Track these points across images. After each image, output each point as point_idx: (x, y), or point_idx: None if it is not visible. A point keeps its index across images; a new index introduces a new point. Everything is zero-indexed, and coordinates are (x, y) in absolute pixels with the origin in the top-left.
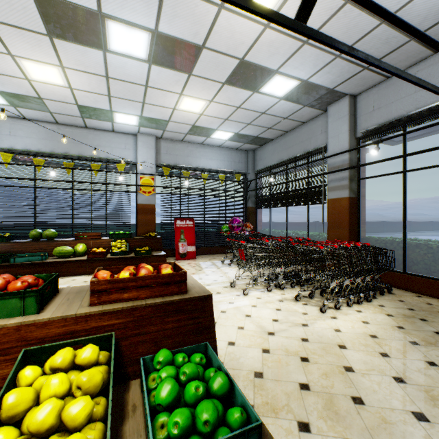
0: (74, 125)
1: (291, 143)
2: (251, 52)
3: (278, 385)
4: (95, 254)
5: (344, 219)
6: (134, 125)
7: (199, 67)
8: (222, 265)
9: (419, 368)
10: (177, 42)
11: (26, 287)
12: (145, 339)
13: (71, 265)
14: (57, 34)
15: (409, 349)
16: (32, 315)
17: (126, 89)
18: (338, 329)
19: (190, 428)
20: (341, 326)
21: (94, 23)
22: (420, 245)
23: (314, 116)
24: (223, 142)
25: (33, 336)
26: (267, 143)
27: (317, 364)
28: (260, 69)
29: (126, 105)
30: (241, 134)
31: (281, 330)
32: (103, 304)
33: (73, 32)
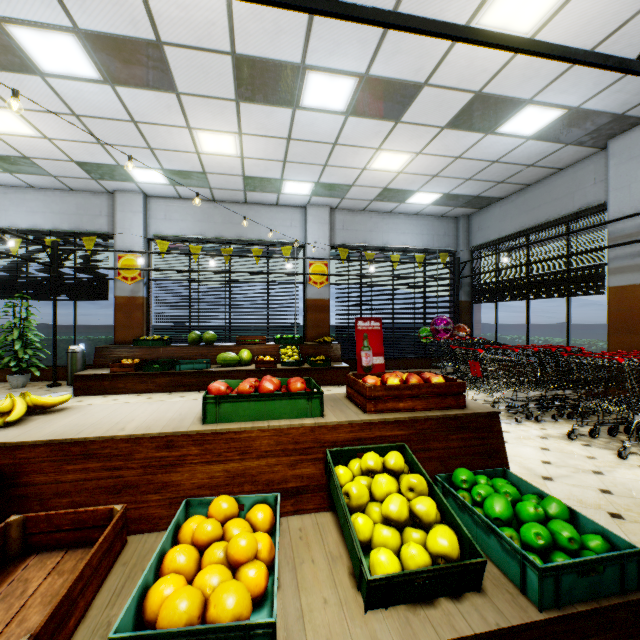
0: (232, 201)
1: (535, 201)
2: (494, 81)
3: None
4: (264, 364)
5: None
6: (304, 195)
7: (413, 111)
8: None
9: None
10: (390, 84)
11: (305, 389)
12: (430, 457)
13: (238, 376)
14: (245, 98)
15: None
16: (318, 418)
17: (308, 151)
18: None
19: (552, 542)
20: None
21: (291, 78)
22: None
23: (581, 157)
24: (423, 207)
25: (325, 439)
26: (491, 204)
27: (639, 524)
28: (503, 102)
29: (302, 171)
30: (453, 194)
31: (561, 476)
32: (379, 413)
33: (264, 92)
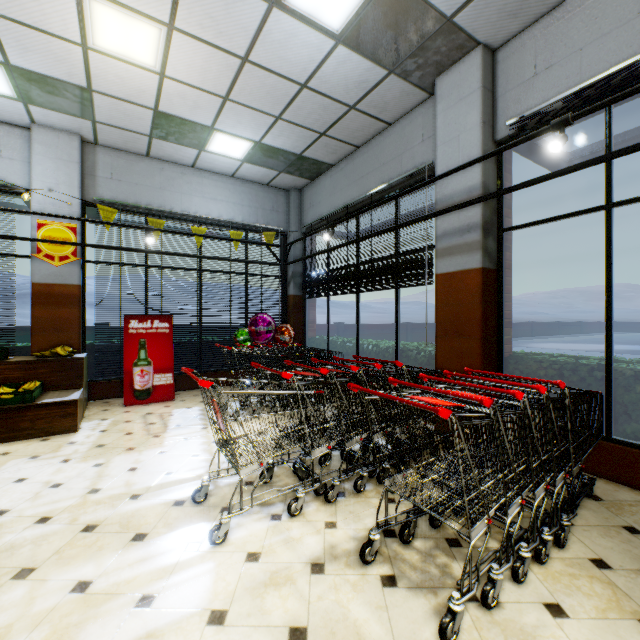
0: None
1: (364, 168)
2: None
3: None
4: None
5: (472, 317)
6: (8, 97)
7: None
8: None
9: None
10: None
11: None
12: None
13: None
14: None
15: None
16: None
17: None
18: None
19: None
20: None
21: None
22: None
23: (409, 106)
24: (238, 165)
25: None
26: (322, 173)
27: None
28: None
29: None
30: (269, 145)
31: None
32: None
33: None
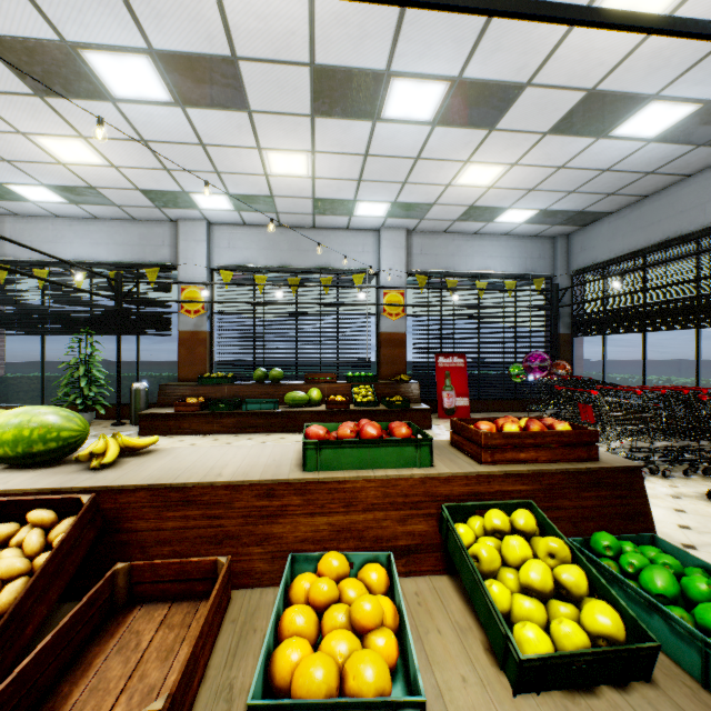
0: (299, 226)
1: (655, 215)
2: (612, 75)
3: None
4: (335, 404)
5: None
6: (378, 217)
7: (511, 116)
8: None
9: None
10: (486, 87)
11: (410, 435)
12: (560, 517)
13: (308, 418)
14: (322, 112)
15: None
16: (428, 468)
17: (386, 167)
18: None
19: None
20: None
21: (374, 88)
22: None
23: None
24: (514, 227)
25: (438, 492)
26: (597, 220)
27: None
28: (621, 99)
29: (378, 190)
30: (552, 210)
31: (707, 545)
32: (496, 464)
33: (342, 105)
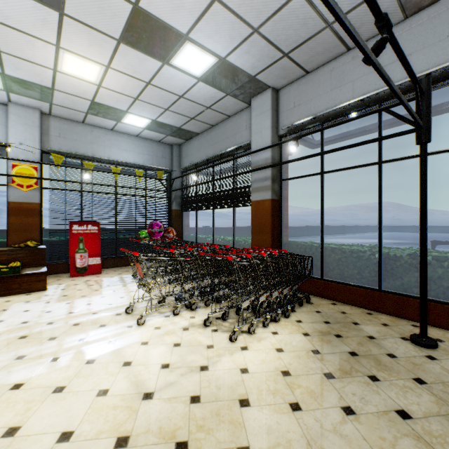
0: None
1: (217, 138)
2: None
3: None
4: None
5: (267, 223)
6: None
7: (74, 3)
8: (132, 281)
9: (335, 424)
10: None
11: None
12: None
13: None
14: None
15: (324, 388)
16: None
17: None
18: (246, 368)
19: None
20: (250, 361)
21: None
22: (335, 249)
23: (239, 109)
24: (141, 130)
25: None
26: (193, 137)
27: None
28: (164, 28)
29: None
30: (161, 122)
31: (166, 386)
32: None
33: None
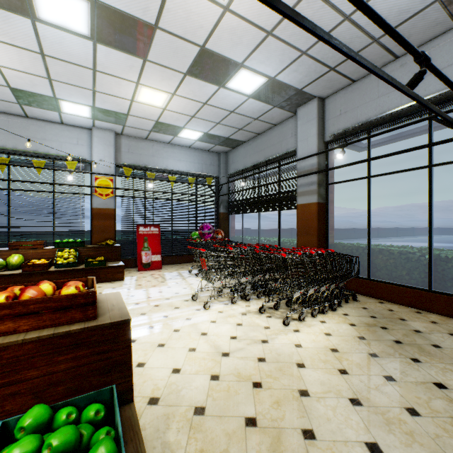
0: (10, 113)
1: (262, 145)
2: (212, 39)
3: (220, 423)
4: (33, 267)
5: (313, 225)
6: (86, 118)
7: (155, 52)
8: (189, 276)
9: (377, 385)
10: (124, 18)
11: None
12: (19, 391)
13: (0, 281)
14: None
15: (368, 363)
16: None
17: (70, 72)
18: (299, 344)
19: None
20: (302, 340)
21: None
22: (383, 251)
23: (285, 118)
24: (193, 142)
25: None
26: (239, 145)
27: (270, 390)
28: (224, 60)
29: (73, 92)
30: (211, 134)
31: (237, 350)
32: None
33: None
